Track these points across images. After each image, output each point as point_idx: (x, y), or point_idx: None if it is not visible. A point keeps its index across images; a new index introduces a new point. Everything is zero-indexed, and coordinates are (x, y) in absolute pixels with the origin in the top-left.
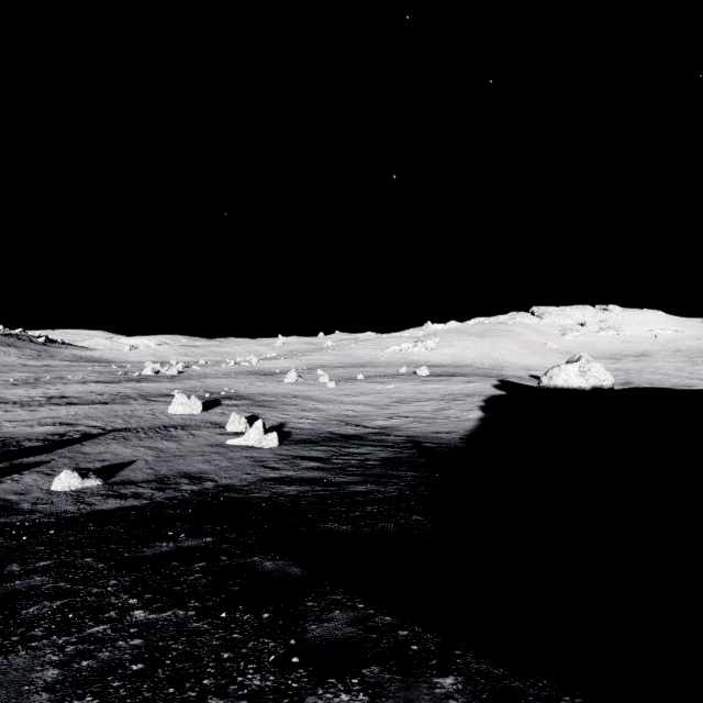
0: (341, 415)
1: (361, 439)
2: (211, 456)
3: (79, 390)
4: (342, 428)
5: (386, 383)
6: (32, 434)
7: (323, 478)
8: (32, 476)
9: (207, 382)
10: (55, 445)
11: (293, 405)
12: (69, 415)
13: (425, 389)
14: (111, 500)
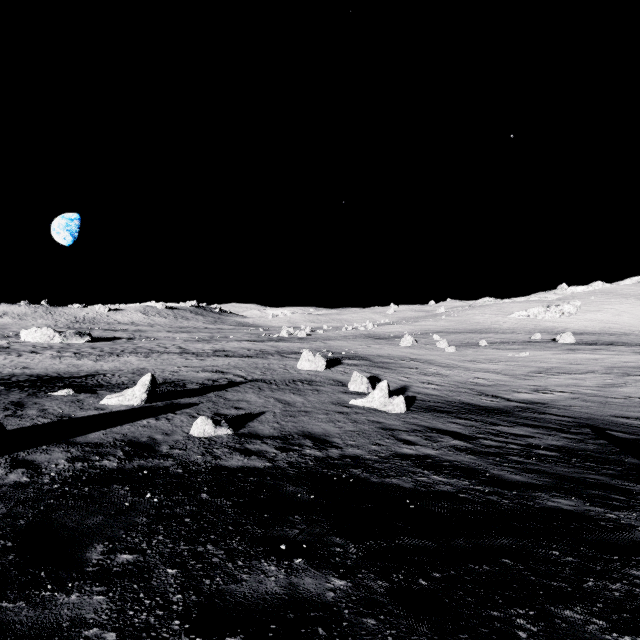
0: (469, 383)
1: (508, 415)
2: (335, 416)
3: (235, 346)
4: (475, 398)
5: (517, 351)
6: (195, 378)
7: (481, 468)
8: (181, 416)
9: (329, 343)
10: (207, 389)
11: (413, 369)
12: (224, 365)
13: (575, 359)
14: (235, 455)
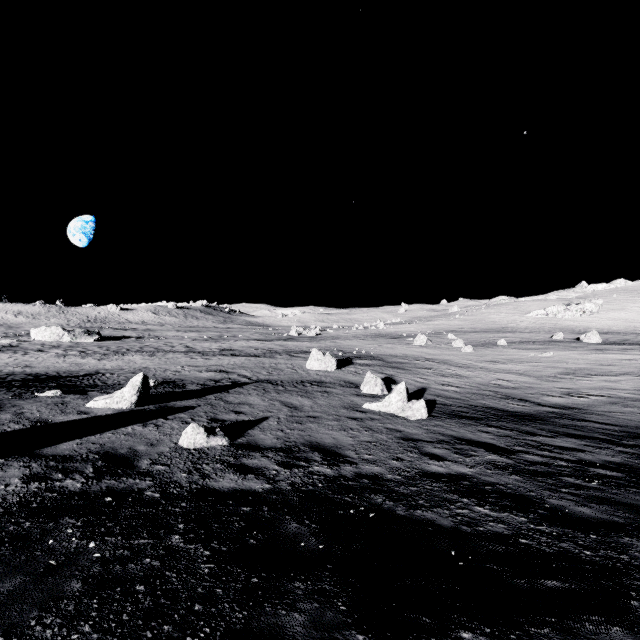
0: (491, 385)
1: (544, 422)
2: (347, 422)
3: (243, 345)
4: (501, 402)
5: (539, 351)
6: (197, 378)
7: (534, 495)
8: (173, 422)
9: (339, 343)
10: (208, 390)
11: (429, 369)
12: (229, 364)
13: (605, 359)
14: (228, 473)
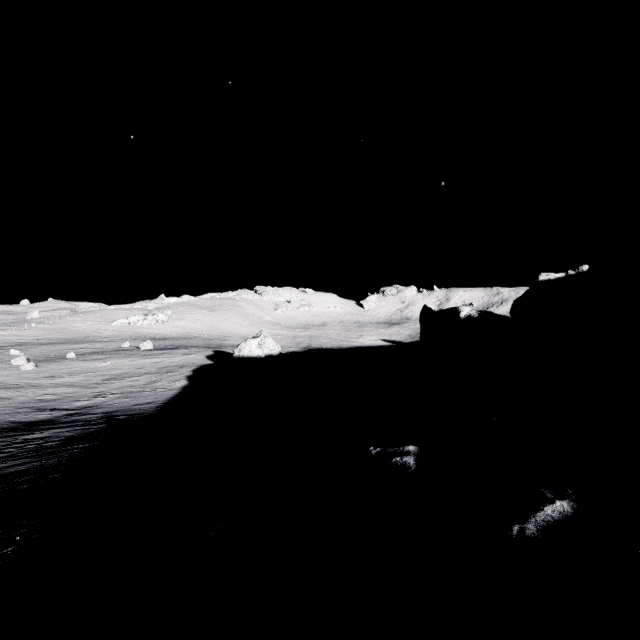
0: (34, 401)
1: (50, 424)
2: None
3: None
4: (30, 416)
5: (102, 361)
6: None
7: None
8: None
9: None
10: None
11: None
12: None
13: (144, 364)
14: None
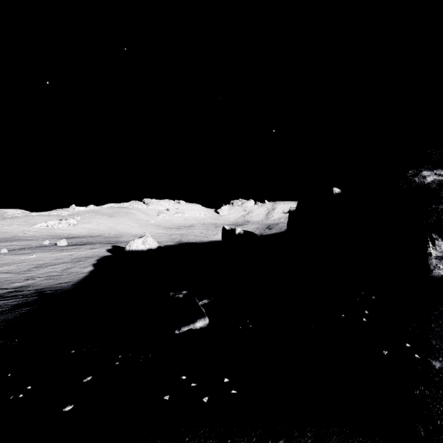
0: None
1: None
2: None
3: None
4: None
5: (29, 254)
6: None
7: None
8: None
9: None
10: None
11: None
12: None
13: (61, 256)
14: None
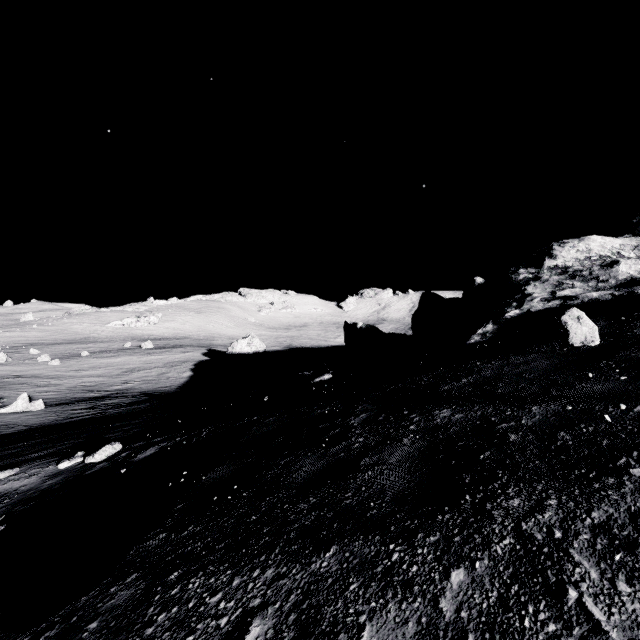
0: (79, 386)
1: (108, 397)
2: None
3: None
4: (87, 394)
5: (114, 358)
6: None
7: (98, 412)
8: None
9: None
10: None
11: (24, 384)
12: None
13: (151, 360)
14: None
